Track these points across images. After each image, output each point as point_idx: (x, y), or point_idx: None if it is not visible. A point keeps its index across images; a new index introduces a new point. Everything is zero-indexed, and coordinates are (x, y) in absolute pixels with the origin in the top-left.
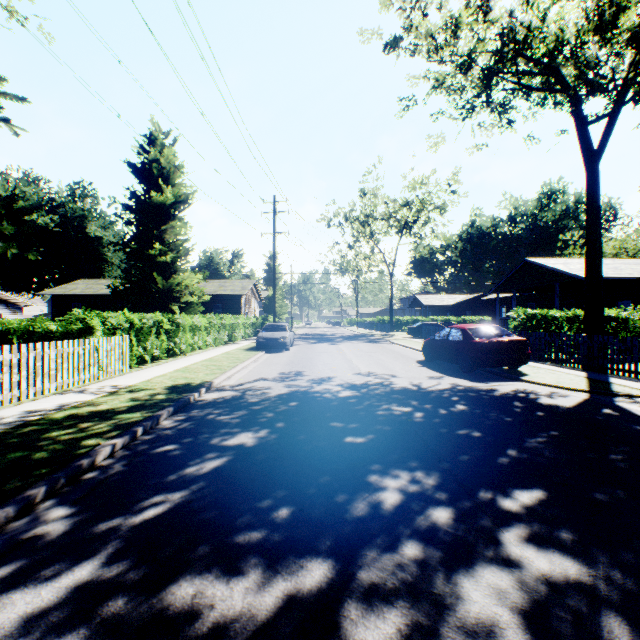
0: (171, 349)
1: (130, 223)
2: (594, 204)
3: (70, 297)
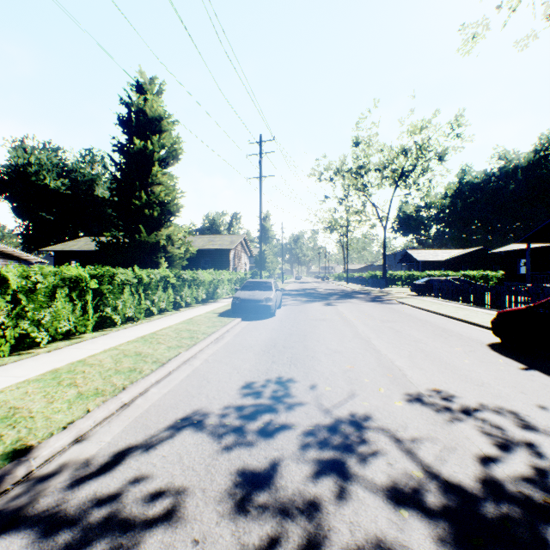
0: (106, 317)
1: (117, 176)
2: None
3: (69, 253)
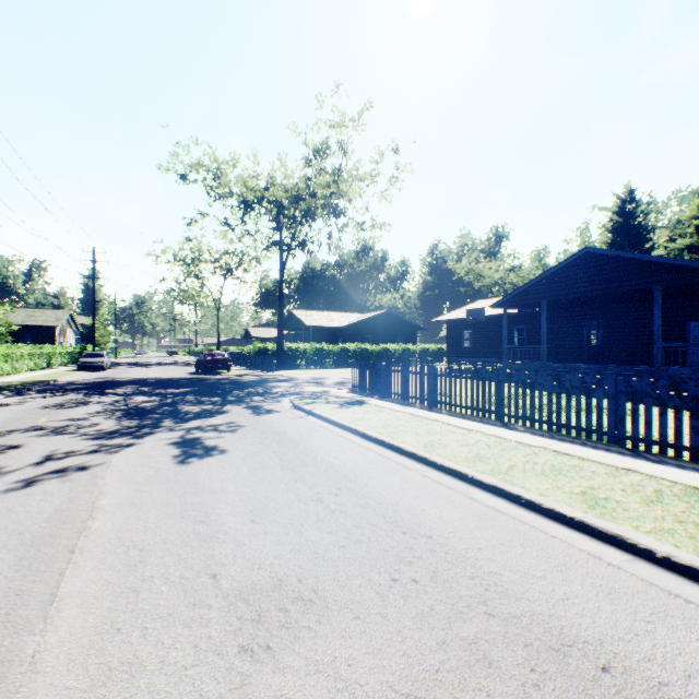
0: (6, 370)
1: None
2: (281, 294)
3: None
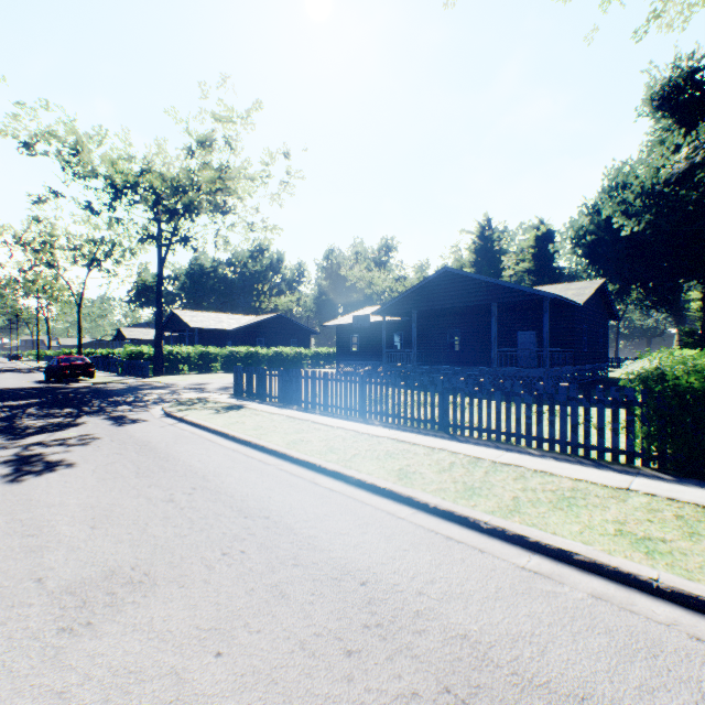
0: None
1: None
2: (160, 292)
3: None
